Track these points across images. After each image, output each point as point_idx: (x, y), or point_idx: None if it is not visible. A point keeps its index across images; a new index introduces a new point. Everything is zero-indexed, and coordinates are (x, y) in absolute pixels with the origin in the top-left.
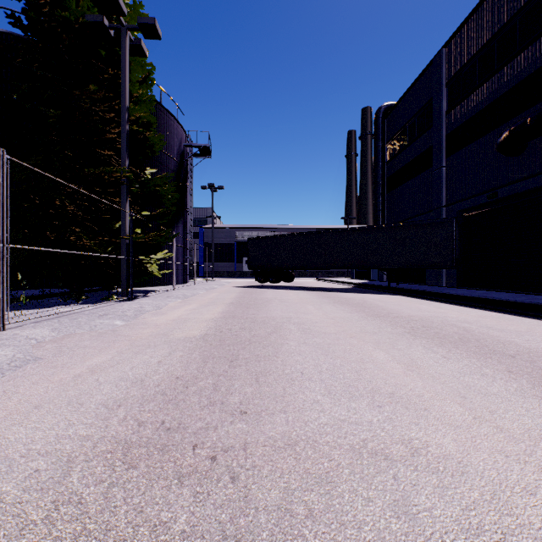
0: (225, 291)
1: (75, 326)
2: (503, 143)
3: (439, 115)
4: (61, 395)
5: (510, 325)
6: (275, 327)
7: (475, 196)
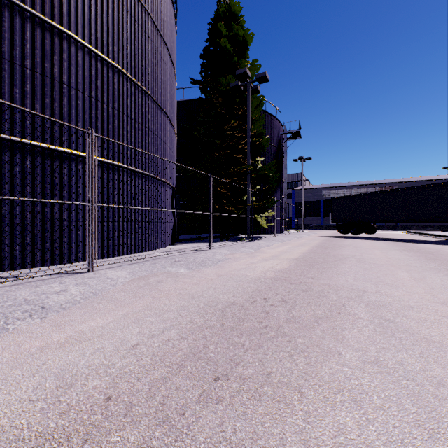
0: (311, 239)
1: (234, 250)
2: None
3: None
4: (246, 267)
5: None
6: (341, 258)
7: None
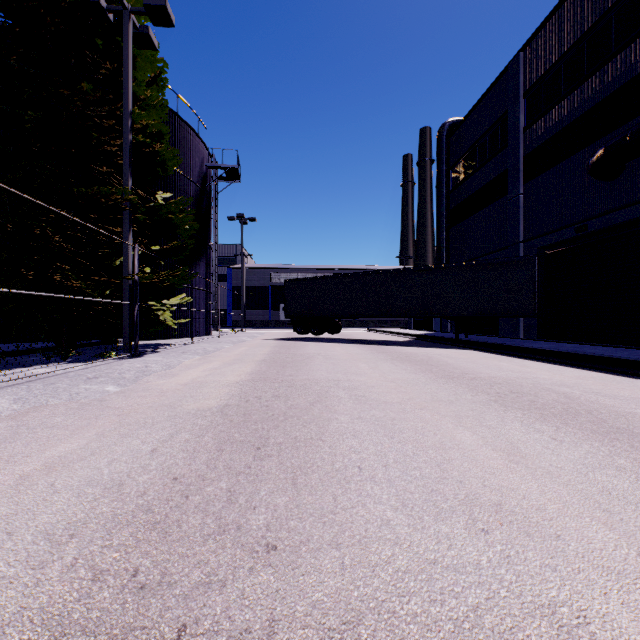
0: (257, 345)
1: (49, 394)
2: (596, 164)
3: (515, 132)
4: None
5: (621, 390)
6: (319, 394)
7: (560, 230)
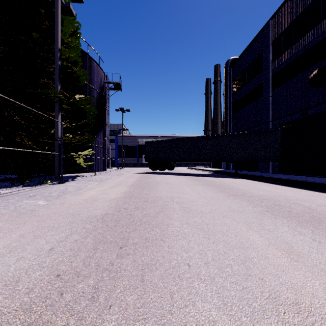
0: (129, 176)
1: (2, 207)
2: (313, 78)
3: (267, 63)
4: None
5: None
6: (162, 206)
7: (292, 114)
